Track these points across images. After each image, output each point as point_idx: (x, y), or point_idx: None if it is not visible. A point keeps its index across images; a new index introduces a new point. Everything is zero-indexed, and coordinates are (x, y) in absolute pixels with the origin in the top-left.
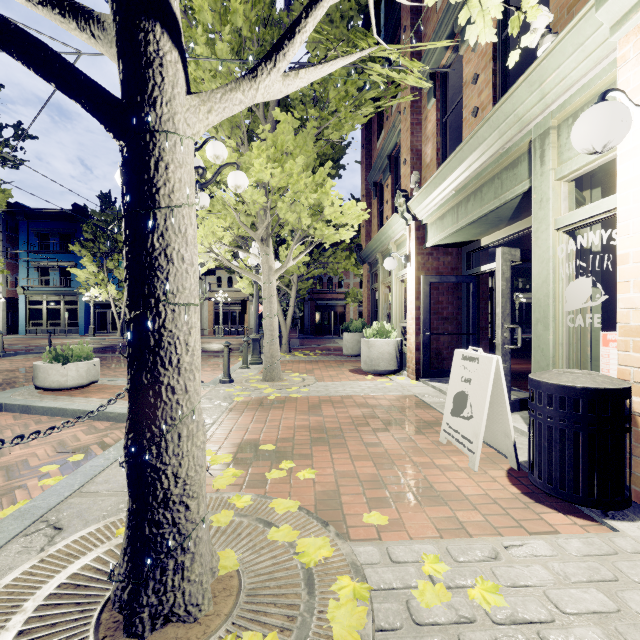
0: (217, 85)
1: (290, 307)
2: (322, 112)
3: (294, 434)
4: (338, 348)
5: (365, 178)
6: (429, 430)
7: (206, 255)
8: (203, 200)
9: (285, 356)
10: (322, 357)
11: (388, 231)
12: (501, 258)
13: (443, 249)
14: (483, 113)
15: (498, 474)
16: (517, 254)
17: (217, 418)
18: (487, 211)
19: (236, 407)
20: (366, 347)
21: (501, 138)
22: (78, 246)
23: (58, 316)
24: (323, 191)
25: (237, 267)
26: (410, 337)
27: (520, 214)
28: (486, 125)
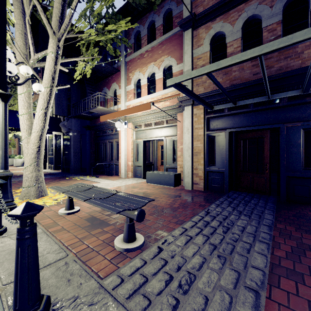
0: None
1: None
2: None
3: None
4: None
5: None
6: None
7: None
8: None
9: None
10: None
11: None
12: None
13: None
14: None
15: None
16: None
17: None
18: None
19: None
20: (15, 161)
21: None
22: None
23: None
24: None
25: None
26: None
27: None
28: None
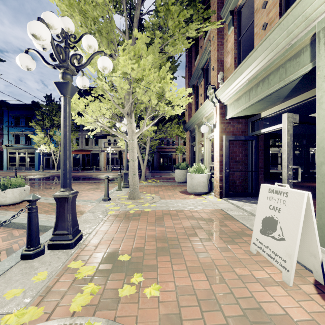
0: (97, 12)
1: (146, 155)
2: (164, 35)
3: (145, 243)
4: (172, 178)
5: (188, 83)
6: (239, 239)
7: (94, 123)
8: (84, 81)
9: (143, 182)
10: (164, 183)
11: (202, 111)
12: (287, 120)
13: (236, 120)
14: (271, 25)
15: (309, 288)
16: (297, 118)
17: (94, 228)
18: (273, 90)
19: (108, 219)
20: (190, 178)
21: (288, 36)
22: (34, 123)
23: (24, 160)
24: (165, 81)
25: (113, 131)
26: (216, 172)
27: (293, 93)
28: (277, 28)
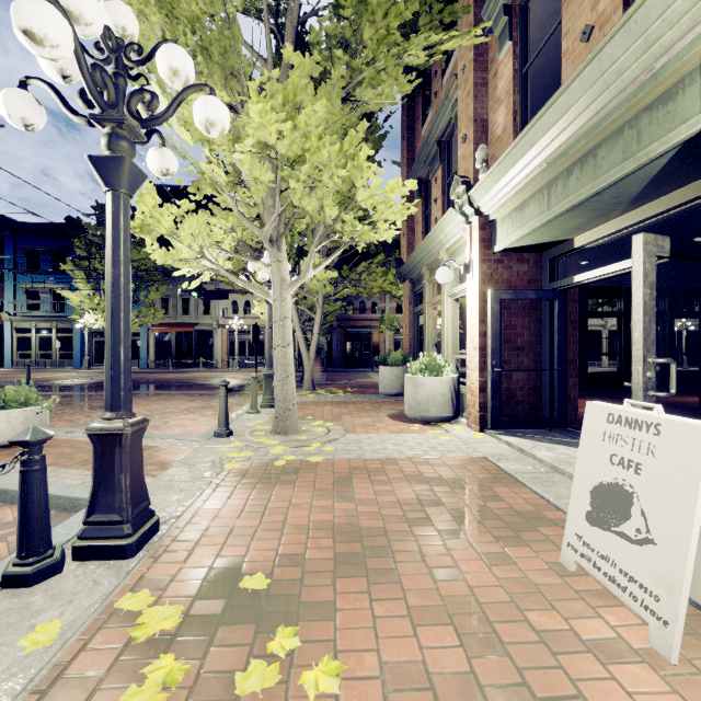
0: (199, 4)
1: (314, 335)
2: (353, 60)
3: (307, 542)
4: (372, 384)
5: (406, 175)
6: (531, 532)
7: (196, 263)
8: (165, 160)
9: (307, 395)
10: (353, 396)
11: (439, 235)
12: (643, 250)
13: (517, 255)
14: (603, 30)
15: None
16: (666, 245)
17: (188, 505)
18: (608, 182)
19: (225, 481)
20: (411, 386)
21: (648, 51)
22: (71, 265)
23: (50, 346)
24: (355, 164)
25: (238, 279)
26: (471, 373)
27: (653, 190)
28: (621, 33)
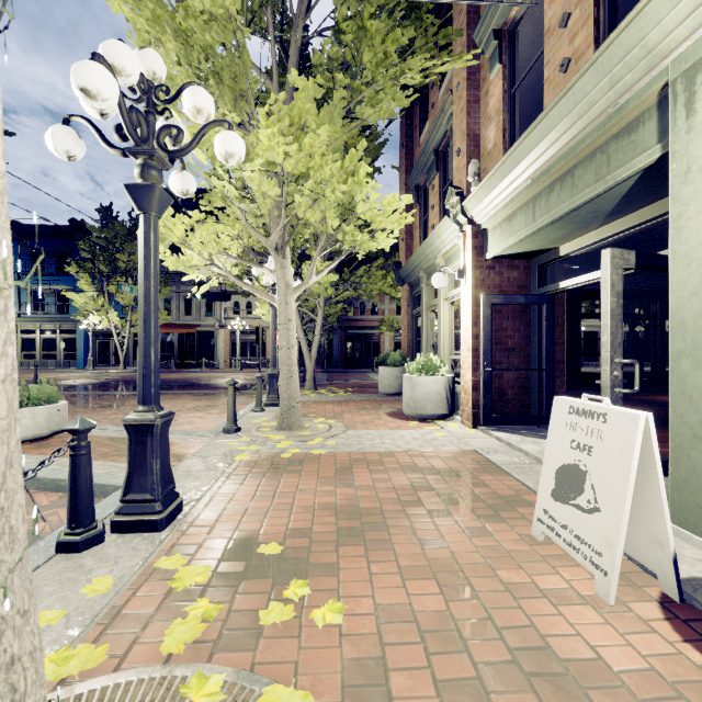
0: (212, 35)
1: (315, 336)
2: (354, 81)
3: (313, 520)
4: (372, 384)
5: (405, 182)
6: (510, 512)
7: (206, 269)
8: (185, 182)
9: (309, 394)
10: (353, 396)
11: (435, 241)
12: (610, 263)
13: (507, 261)
14: (578, 64)
15: (648, 610)
16: (631, 258)
17: (206, 490)
18: (583, 201)
19: (237, 470)
20: (409, 385)
21: (613, 89)
22: (75, 267)
23: (54, 347)
24: (355, 180)
25: (245, 284)
26: (465, 373)
27: (625, 207)
28: (590, 71)
